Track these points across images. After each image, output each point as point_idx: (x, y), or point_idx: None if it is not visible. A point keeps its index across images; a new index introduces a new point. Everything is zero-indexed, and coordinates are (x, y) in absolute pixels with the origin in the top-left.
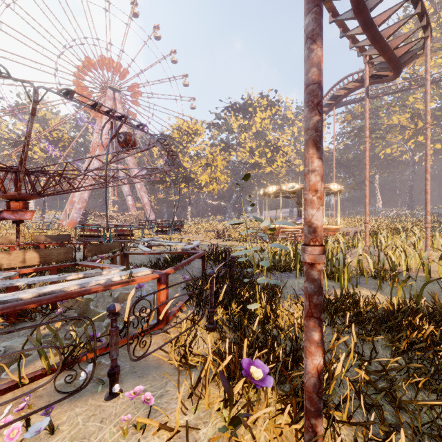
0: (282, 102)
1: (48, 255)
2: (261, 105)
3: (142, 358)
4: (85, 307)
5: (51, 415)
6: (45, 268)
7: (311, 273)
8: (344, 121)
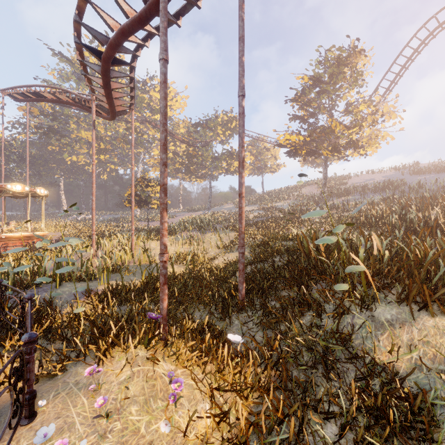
0: None
1: None
2: None
3: None
4: None
5: None
6: None
7: (166, 265)
8: (30, 112)
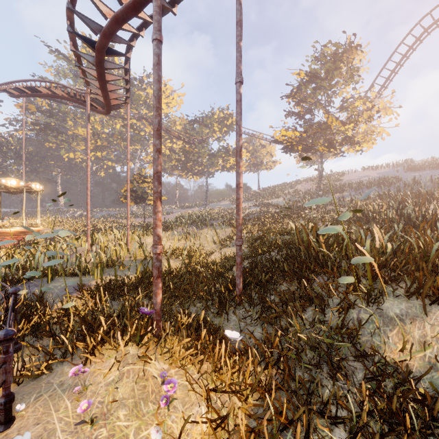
0: None
1: None
2: None
3: None
4: None
5: None
6: None
7: (159, 257)
8: (27, 109)
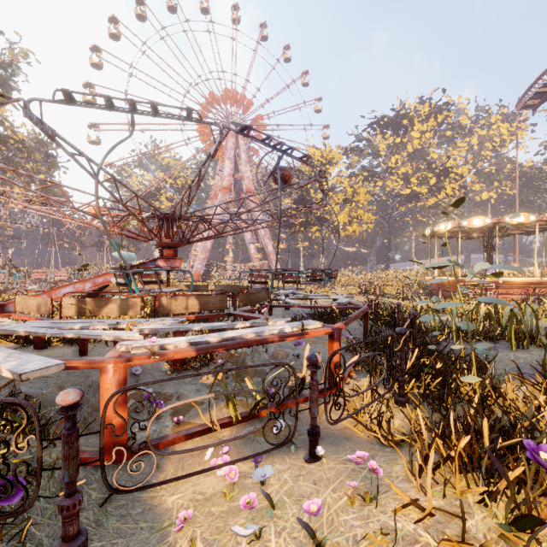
0: (452, 104)
1: (206, 302)
2: (420, 113)
3: (337, 422)
4: (241, 361)
5: (248, 466)
6: (204, 317)
7: None
8: None
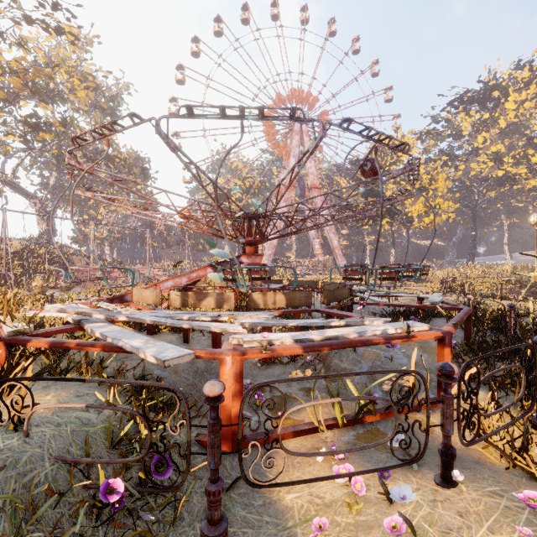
0: None
1: (292, 298)
2: (517, 81)
3: (471, 444)
4: (328, 359)
5: (363, 476)
6: (290, 312)
7: None
8: None
